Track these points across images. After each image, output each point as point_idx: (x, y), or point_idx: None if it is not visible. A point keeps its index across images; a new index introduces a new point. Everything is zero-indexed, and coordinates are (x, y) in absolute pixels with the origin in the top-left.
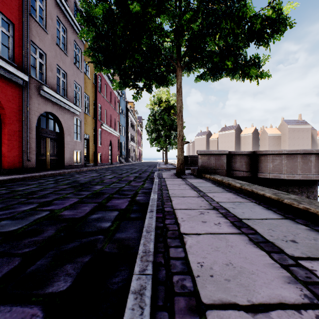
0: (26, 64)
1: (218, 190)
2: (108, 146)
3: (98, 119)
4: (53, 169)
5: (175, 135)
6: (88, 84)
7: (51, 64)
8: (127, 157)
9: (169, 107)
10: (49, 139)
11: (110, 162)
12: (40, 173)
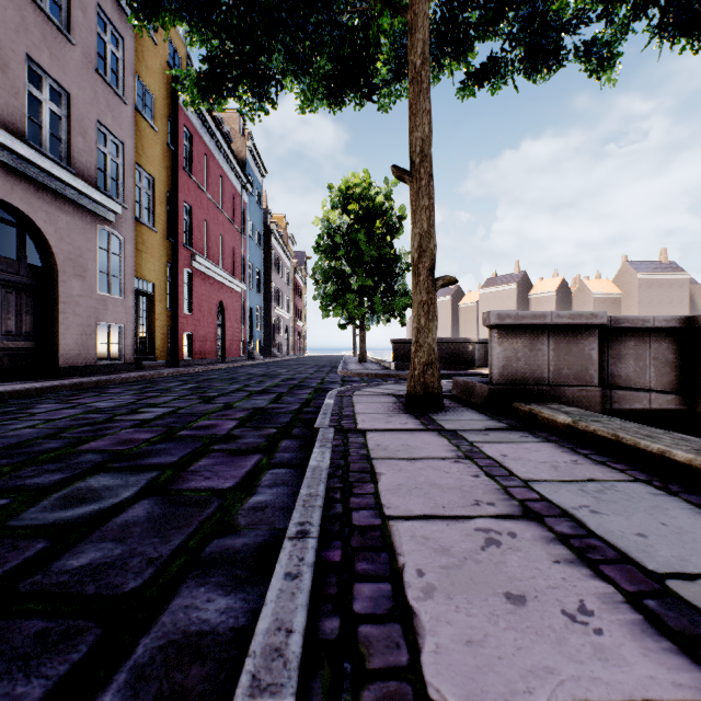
0: None
1: None
2: (213, 316)
3: (185, 243)
4: (14, 378)
5: (385, 288)
6: (150, 145)
7: None
8: (268, 345)
9: (370, 214)
10: None
11: (220, 357)
12: None
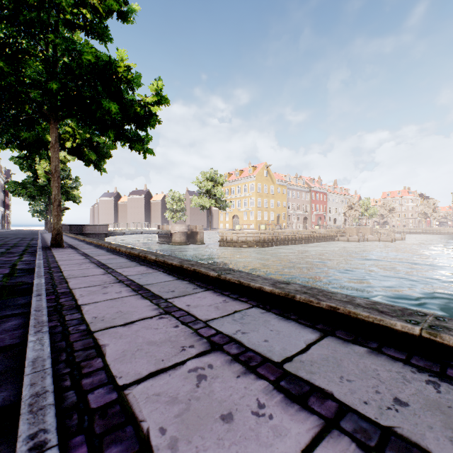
0: None
1: None
2: None
3: None
4: None
5: None
6: None
7: None
8: None
9: None
10: None
11: None
12: None
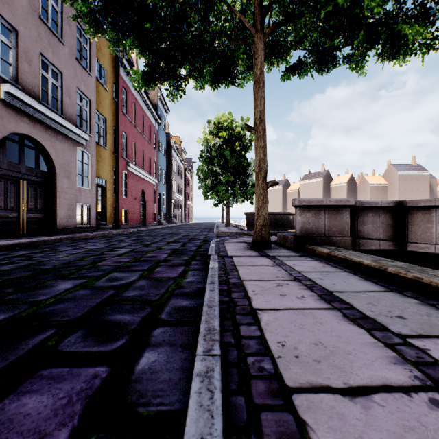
0: None
1: (424, 313)
2: (139, 199)
3: (123, 156)
4: (33, 234)
5: (241, 182)
6: (104, 99)
7: (27, 49)
8: (170, 216)
9: (232, 138)
10: (26, 182)
11: (142, 223)
12: None
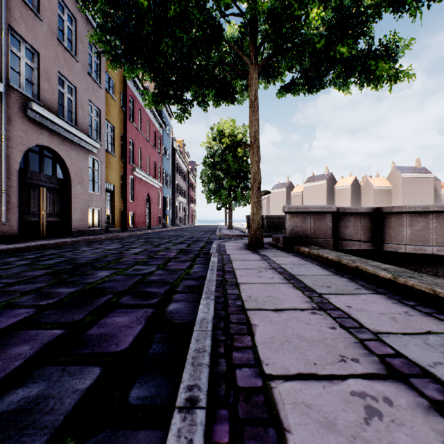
0: (1, 64)
1: (345, 285)
2: (144, 202)
3: (129, 161)
4: (51, 236)
5: (243, 186)
6: (112, 108)
7: (47, 69)
8: (173, 219)
9: (234, 144)
10: (45, 189)
11: (148, 226)
12: (22, 244)
